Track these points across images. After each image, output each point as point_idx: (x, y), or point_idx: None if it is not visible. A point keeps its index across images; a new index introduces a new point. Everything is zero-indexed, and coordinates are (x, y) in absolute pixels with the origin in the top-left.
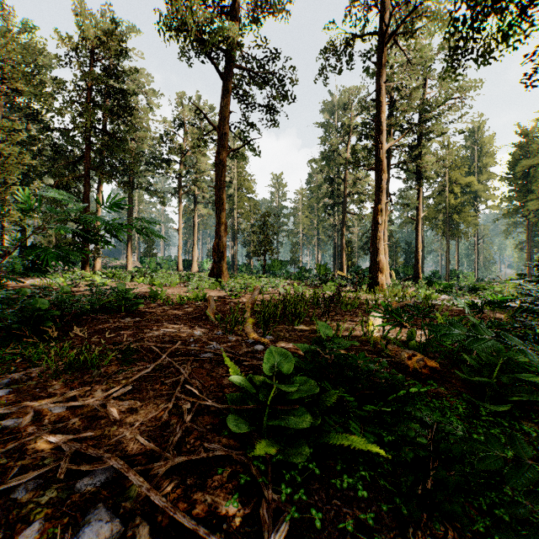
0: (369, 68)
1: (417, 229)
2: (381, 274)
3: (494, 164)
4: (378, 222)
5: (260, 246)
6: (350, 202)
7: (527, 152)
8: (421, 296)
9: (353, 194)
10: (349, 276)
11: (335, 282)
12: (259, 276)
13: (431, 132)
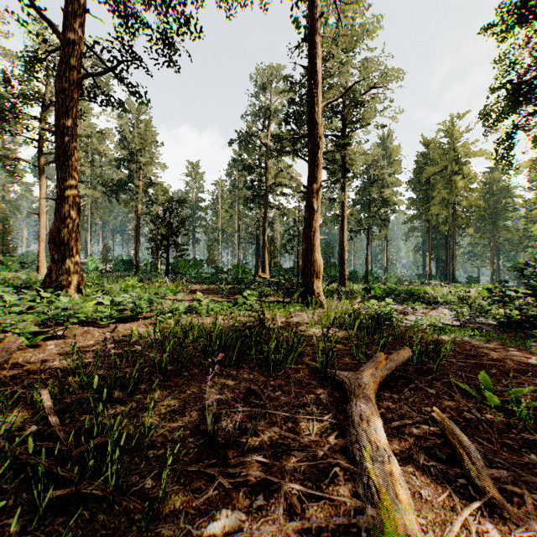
0: (297, 19)
1: (343, 226)
2: (317, 280)
3: (401, 172)
4: (313, 208)
5: (161, 240)
6: (273, 197)
7: (429, 161)
8: (379, 314)
9: (276, 186)
10: (272, 278)
11: (256, 291)
12: (157, 280)
13: (359, 121)
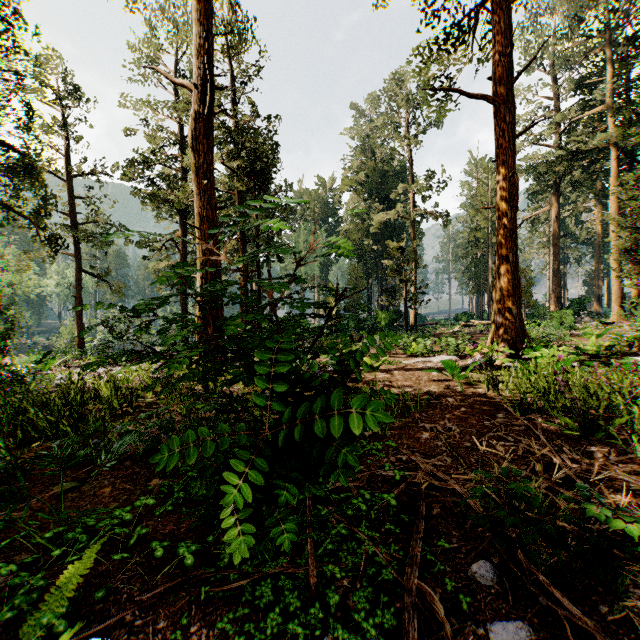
0: None
1: None
2: None
3: None
4: None
5: None
6: None
7: None
8: None
9: None
10: None
11: None
12: None
13: None
